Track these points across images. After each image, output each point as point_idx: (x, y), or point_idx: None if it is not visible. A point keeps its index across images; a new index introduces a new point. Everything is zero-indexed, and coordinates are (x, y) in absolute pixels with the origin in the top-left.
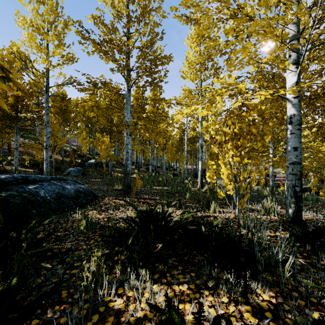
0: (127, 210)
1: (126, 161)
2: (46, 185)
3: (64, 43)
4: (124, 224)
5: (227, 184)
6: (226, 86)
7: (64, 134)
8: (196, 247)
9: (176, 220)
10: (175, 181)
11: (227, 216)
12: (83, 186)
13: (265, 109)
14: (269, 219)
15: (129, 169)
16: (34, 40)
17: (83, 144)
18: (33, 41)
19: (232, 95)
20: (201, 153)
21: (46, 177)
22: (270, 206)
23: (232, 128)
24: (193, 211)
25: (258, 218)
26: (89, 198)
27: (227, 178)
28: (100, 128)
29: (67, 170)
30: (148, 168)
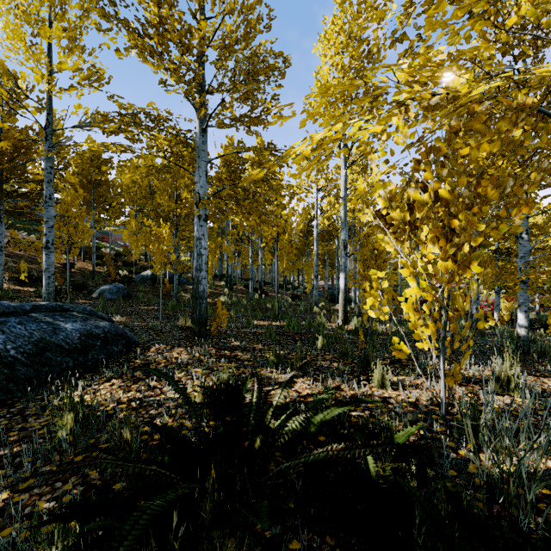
0: (189, 378)
1: (197, 272)
2: (14, 324)
3: (81, 46)
4: (174, 418)
5: (416, 324)
6: (422, 79)
7: (100, 225)
8: (356, 545)
9: (294, 430)
10: (296, 309)
11: (413, 398)
12: (103, 324)
13: (523, 137)
14: (513, 407)
15: (203, 289)
16: (18, 36)
17: (132, 243)
18: (17, 36)
19: (434, 108)
20: (345, 258)
21: (22, 307)
22: (510, 374)
23: (432, 188)
24: (334, 382)
25: (499, 412)
26: (113, 349)
27: (416, 311)
28: (156, 210)
29: (97, 290)
30: (247, 285)
